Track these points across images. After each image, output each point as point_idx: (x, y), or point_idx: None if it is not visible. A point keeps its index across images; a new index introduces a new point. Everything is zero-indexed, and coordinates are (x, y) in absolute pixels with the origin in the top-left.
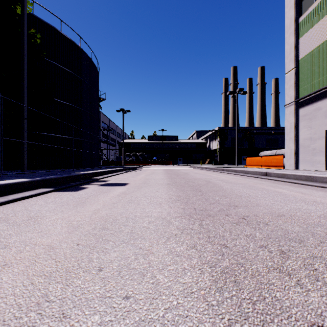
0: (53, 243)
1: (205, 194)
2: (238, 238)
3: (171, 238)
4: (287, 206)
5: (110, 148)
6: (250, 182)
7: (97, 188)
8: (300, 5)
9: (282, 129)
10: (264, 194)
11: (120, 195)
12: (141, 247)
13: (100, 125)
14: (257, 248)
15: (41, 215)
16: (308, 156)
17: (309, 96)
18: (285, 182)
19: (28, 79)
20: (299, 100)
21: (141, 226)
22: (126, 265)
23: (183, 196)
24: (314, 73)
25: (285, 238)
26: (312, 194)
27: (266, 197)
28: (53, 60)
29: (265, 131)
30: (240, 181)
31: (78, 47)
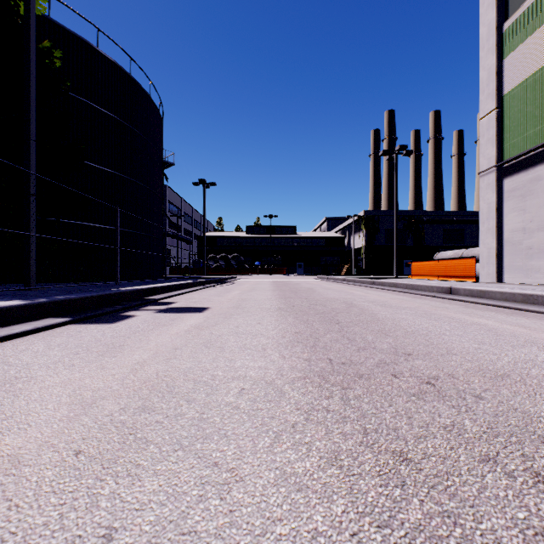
0: (23, 451)
1: (347, 330)
2: (430, 436)
3: (284, 434)
4: (507, 355)
5: (182, 246)
6: (424, 306)
7: (151, 317)
8: (505, 2)
9: (471, 214)
10: (456, 329)
11: (191, 331)
12: (216, 461)
13: (166, 209)
14: (476, 463)
15: (27, 376)
16: (519, 260)
17: (521, 157)
18: (486, 305)
19: (38, 127)
20: (503, 164)
21: (223, 403)
22: (175, 522)
23: (306, 334)
24: (531, 117)
25: (530, 436)
26: (543, 329)
27: (462, 336)
28: (84, 96)
29: (442, 218)
30: (406, 303)
31: (127, 75)
